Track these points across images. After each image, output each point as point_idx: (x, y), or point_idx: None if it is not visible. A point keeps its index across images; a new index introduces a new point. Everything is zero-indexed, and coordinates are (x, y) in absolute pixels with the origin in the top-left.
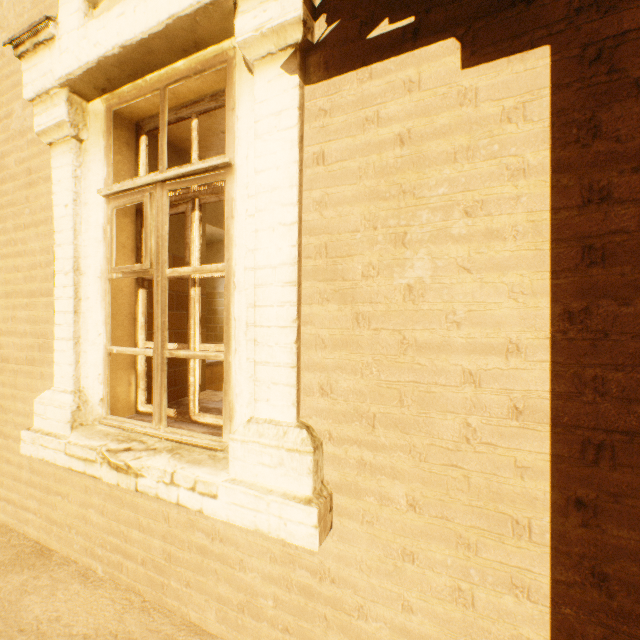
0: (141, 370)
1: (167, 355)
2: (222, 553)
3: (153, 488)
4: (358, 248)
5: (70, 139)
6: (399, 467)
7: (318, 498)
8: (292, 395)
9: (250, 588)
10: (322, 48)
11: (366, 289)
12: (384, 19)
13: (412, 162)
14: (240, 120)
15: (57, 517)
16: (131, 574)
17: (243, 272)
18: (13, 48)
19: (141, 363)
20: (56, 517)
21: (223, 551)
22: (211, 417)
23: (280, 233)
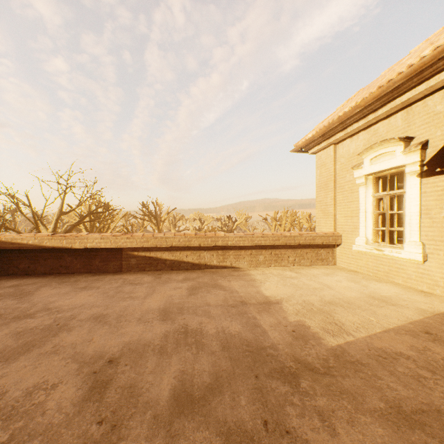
0: (379, 234)
1: (388, 229)
2: (402, 268)
3: (386, 253)
4: (432, 209)
5: (364, 185)
6: (441, 249)
7: (422, 253)
8: (418, 236)
9: (409, 274)
10: (425, 172)
11: (434, 217)
12: (438, 168)
13: (443, 194)
14: (406, 183)
15: (359, 264)
16: (379, 274)
17: (407, 213)
18: (351, 168)
19: (379, 232)
20: (359, 264)
21: (402, 267)
22: (399, 244)
23: (415, 206)
